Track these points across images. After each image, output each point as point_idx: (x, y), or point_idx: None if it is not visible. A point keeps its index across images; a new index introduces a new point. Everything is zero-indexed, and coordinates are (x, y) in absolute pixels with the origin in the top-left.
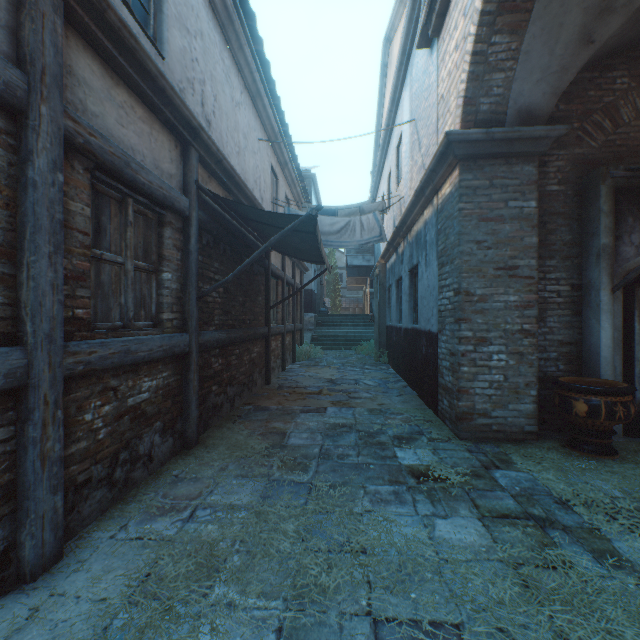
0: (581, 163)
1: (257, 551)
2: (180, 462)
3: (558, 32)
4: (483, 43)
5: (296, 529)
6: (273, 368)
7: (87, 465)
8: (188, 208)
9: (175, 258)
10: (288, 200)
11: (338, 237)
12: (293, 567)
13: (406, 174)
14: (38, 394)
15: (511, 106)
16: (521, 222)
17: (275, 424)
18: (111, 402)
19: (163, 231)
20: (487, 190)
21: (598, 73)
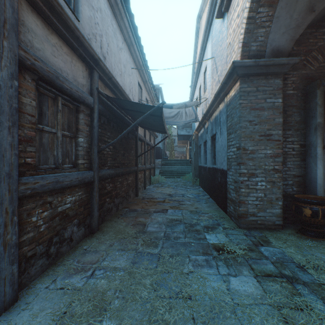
0: (305, 78)
1: (128, 297)
2: (88, 241)
3: (295, 5)
4: (253, 12)
5: (151, 283)
6: (139, 188)
7: (33, 246)
8: (93, 103)
9: (85, 130)
10: (147, 100)
11: (173, 119)
12: (149, 308)
13: (209, 86)
14: (1, 208)
15: (268, 47)
16: (273, 110)
17: (140, 219)
18: (48, 210)
19: (79, 115)
20: (255, 93)
21: (315, 29)
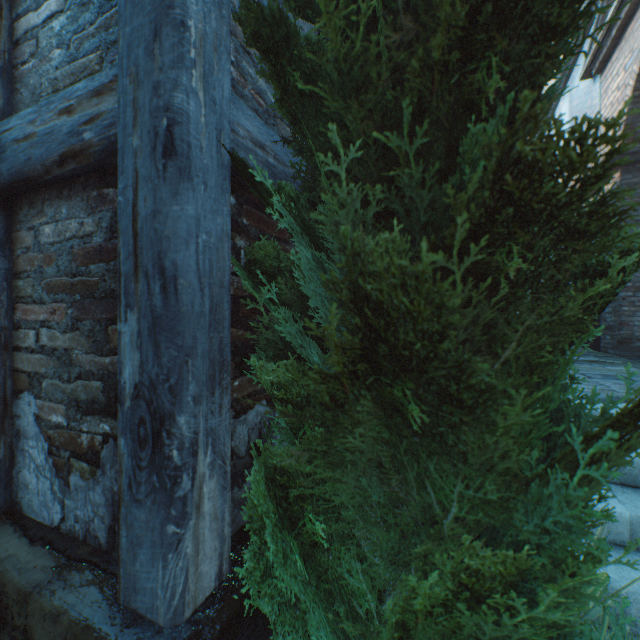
0: None
1: None
2: None
3: None
4: (639, 91)
5: None
6: None
7: None
8: None
9: None
10: None
11: None
12: None
13: None
14: None
15: None
16: None
17: None
18: None
19: None
20: None
21: None
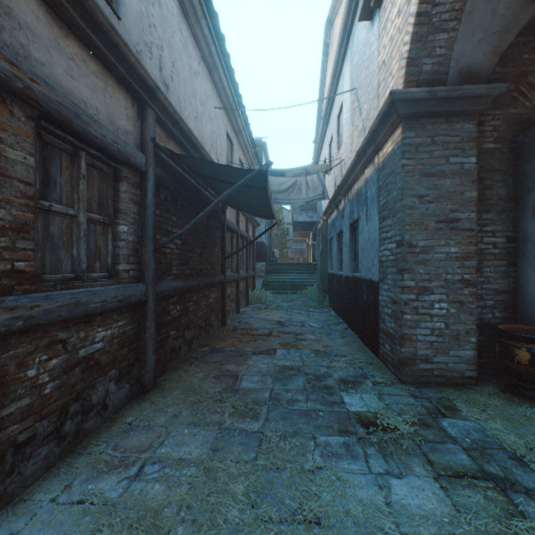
0: (516, 122)
1: (203, 521)
2: (135, 408)
3: None
4: (427, 3)
5: (246, 491)
6: (228, 311)
7: (30, 422)
8: (145, 164)
9: (132, 211)
10: (242, 164)
11: (286, 195)
12: None
13: (347, 139)
14: None
15: (452, 66)
16: (461, 177)
17: (228, 366)
18: (59, 355)
19: (119, 185)
20: (429, 147)
21: (532, 37)
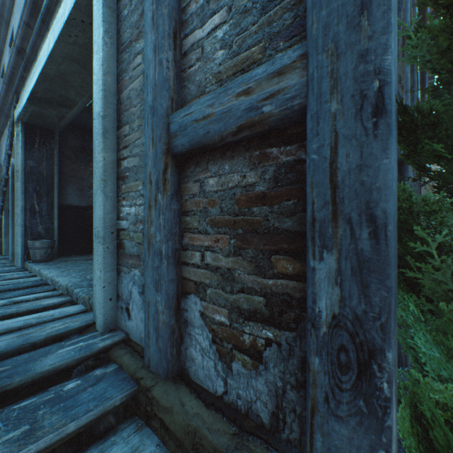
0: None
1: None
2: None
3: None
4: None
5: None
6: None
7: None
8: None
9: None
10: None
11: None
12: None
13: None
14: None
15: None
16: None
17: None
18: None
19: None
20: None
21: None
